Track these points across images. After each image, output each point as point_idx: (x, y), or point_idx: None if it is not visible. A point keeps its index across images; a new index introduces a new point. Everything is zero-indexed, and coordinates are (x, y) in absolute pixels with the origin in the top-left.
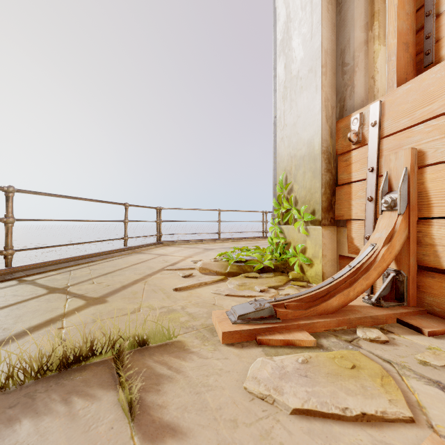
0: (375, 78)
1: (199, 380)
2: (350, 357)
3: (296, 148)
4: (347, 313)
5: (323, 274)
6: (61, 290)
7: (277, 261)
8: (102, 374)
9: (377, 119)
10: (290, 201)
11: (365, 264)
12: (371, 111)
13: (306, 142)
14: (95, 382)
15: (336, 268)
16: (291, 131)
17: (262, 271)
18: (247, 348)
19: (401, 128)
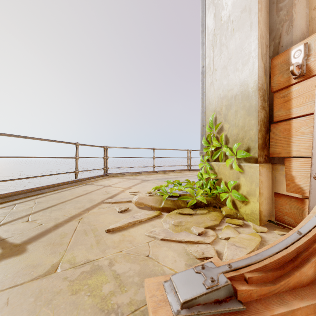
0: None
1: None
2: None
3: (227, 89)
4: None
5: (261, 213)
6: None
7: (207, 195)
8: None
9: None
10: (220, 139)
11: None
12: None
13: (239, 82)
14: None
15: (271, 205)
16: (221, 74)
17: (195, 206)
18: None
19: None
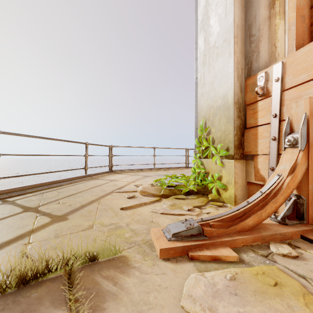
0: (276, 45)
1: (140, 297)
2: (271, 273)
3: (213, 100)
4: (260, 231)
5: (235, 196)
6: (33, 209)
7: (198, 185)
8: (55, 291)
9: (280, 76)
10: (208, 140)
11: (273, 190)
12: (274, 70)
13: (222, 96)
14: (48, 299)
15: (245, 191)
16: (209, 88)
17: (188, 194)
18: (180, 263)
19: (300, 82)
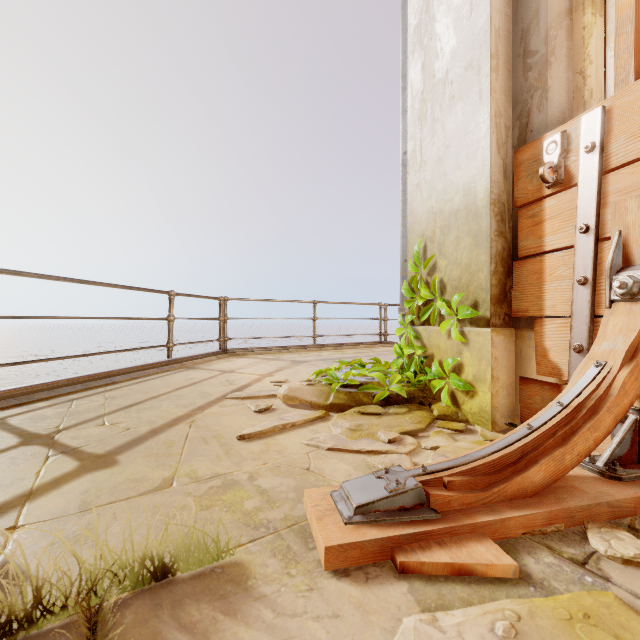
0: (585, 73)
1: None
2: (605, 616)
3: (443, 199)
4: (561, 496)
5: (494, 410)
6: (43, 440)
7: (410, 384)
8: None
9: (598, 140)
10: (432, 286)
11: (589, 400)
12: (585, 126)
13: (462, 188)
14: None
15: (513, 398)
16: (434, 172)
17: (387, 402)
18: (377, 584)
19: None
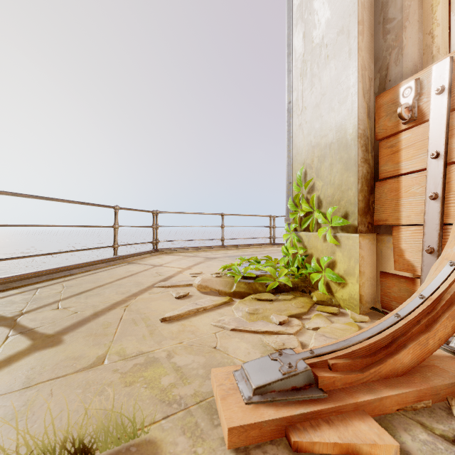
0: (434, 34)
1: None
2: None
3: (320, 135)
4: (426, 375)
5: (361, 297)
6: (7, 322)
7: (294, 276)
8: None
9: (446, 83)
10: (311, 201)
11: (446, 293)
12: (435, 73)
13: (335, 126)
14: None
15: (375, 288)
16: (313, 115)
17: (277, 290)
18: None
19: None
